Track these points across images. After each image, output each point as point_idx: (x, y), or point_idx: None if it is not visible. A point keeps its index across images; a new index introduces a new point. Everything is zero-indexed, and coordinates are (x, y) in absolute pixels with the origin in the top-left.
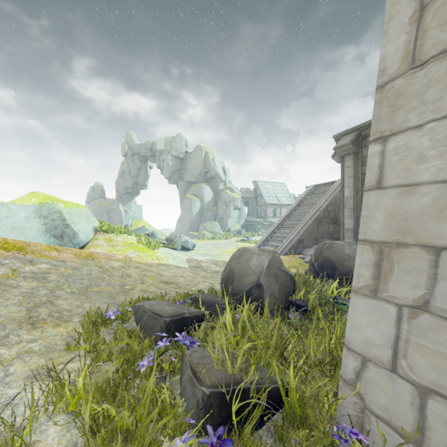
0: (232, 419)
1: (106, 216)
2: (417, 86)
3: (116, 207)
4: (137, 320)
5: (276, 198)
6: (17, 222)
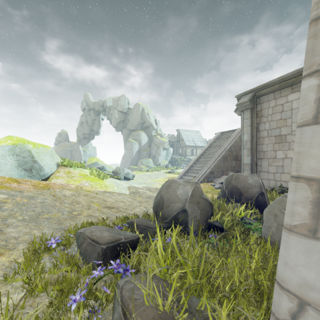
0: None
1: (69, 154)
2: None
3: (77, 147)
4: (78, 246)
5: (193, 142)
6: None
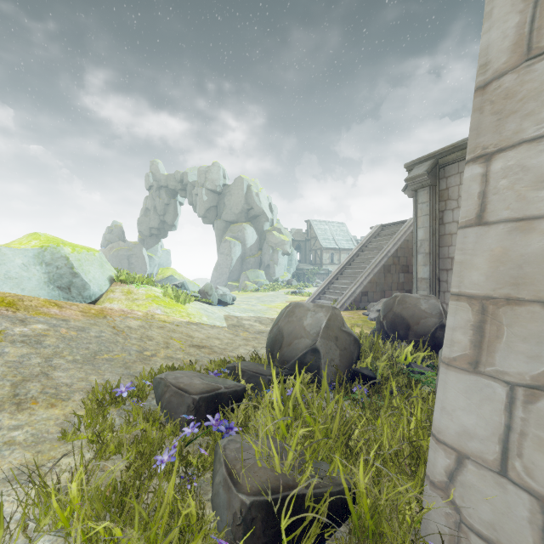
0: (281, 538)
1: (126, 263)
2: (535, 84)
3: (138, 251)
4: (158, 398)
5: (334, 241)
6: (12, 270)
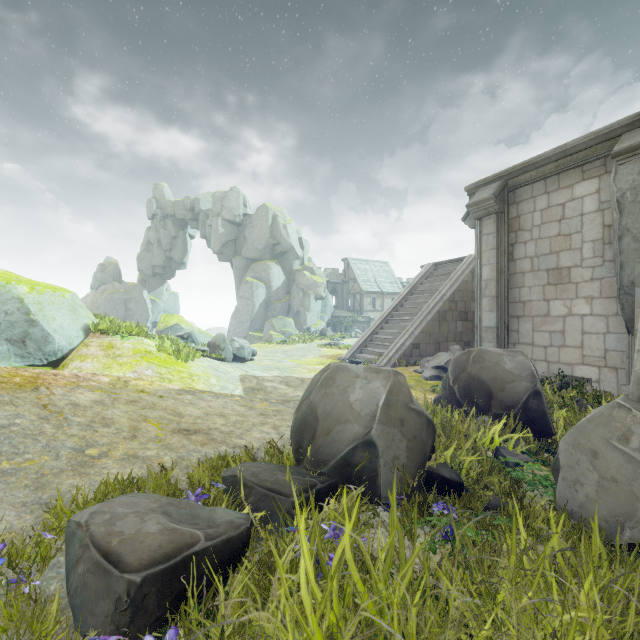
0: None
1: (122, 308)
2: None
3: (138, 295)
4: (67, 568)
5: (375, 284)
6: None
